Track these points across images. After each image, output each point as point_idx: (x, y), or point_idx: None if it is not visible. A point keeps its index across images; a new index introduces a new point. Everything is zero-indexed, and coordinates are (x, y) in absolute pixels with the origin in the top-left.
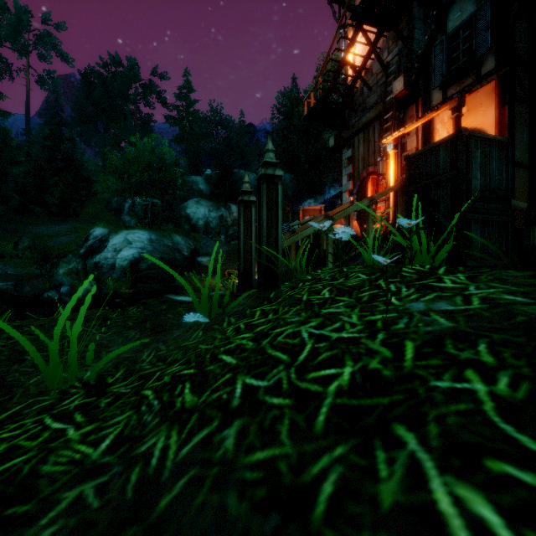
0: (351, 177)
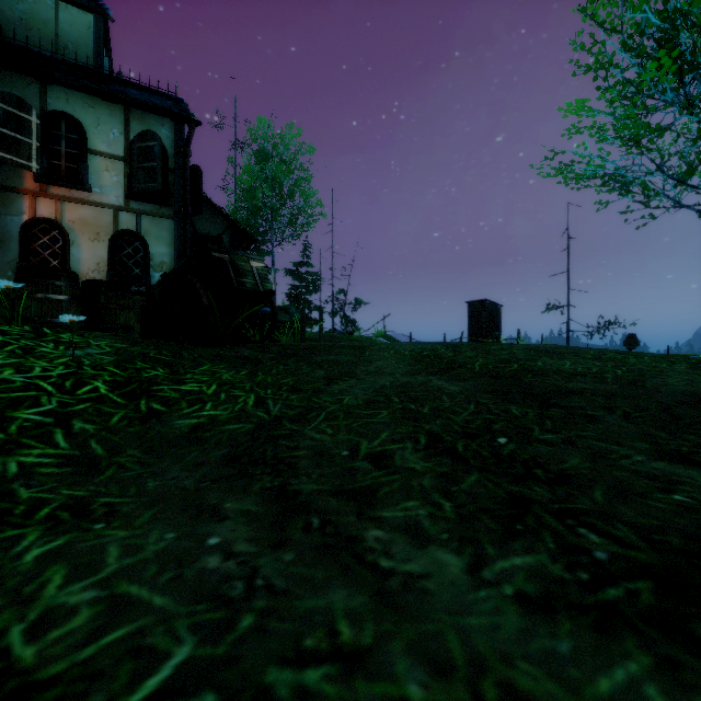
0: None
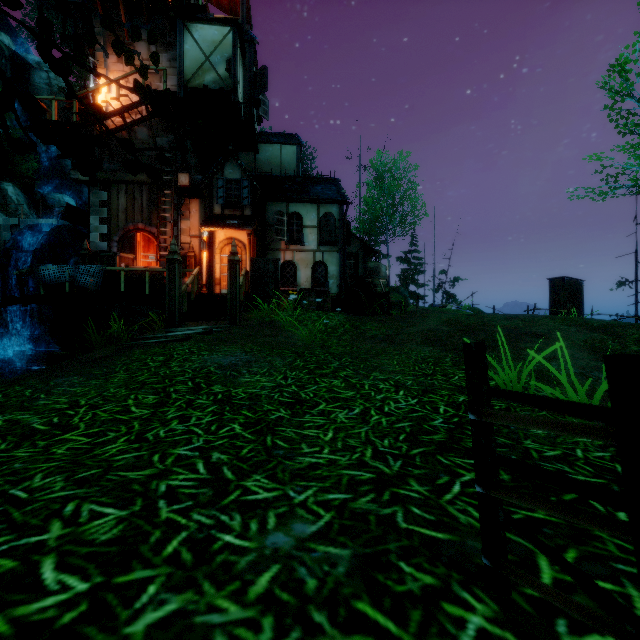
0: (105, 221)
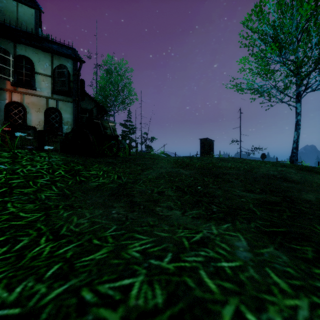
0: None
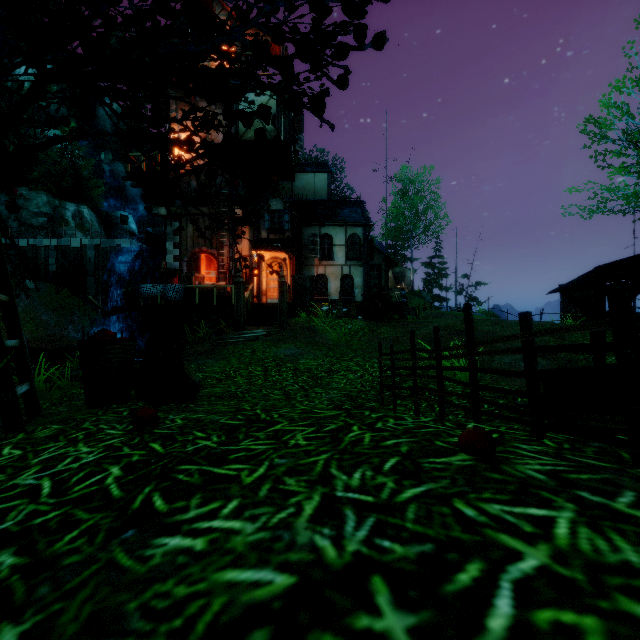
0: (177, 245)
